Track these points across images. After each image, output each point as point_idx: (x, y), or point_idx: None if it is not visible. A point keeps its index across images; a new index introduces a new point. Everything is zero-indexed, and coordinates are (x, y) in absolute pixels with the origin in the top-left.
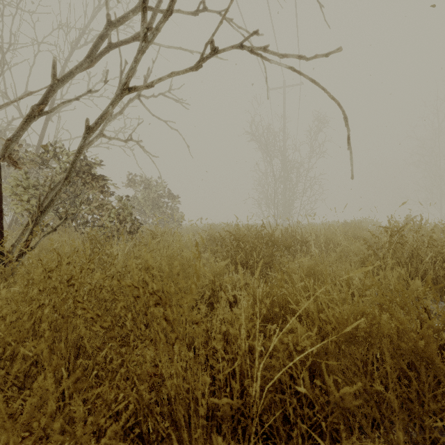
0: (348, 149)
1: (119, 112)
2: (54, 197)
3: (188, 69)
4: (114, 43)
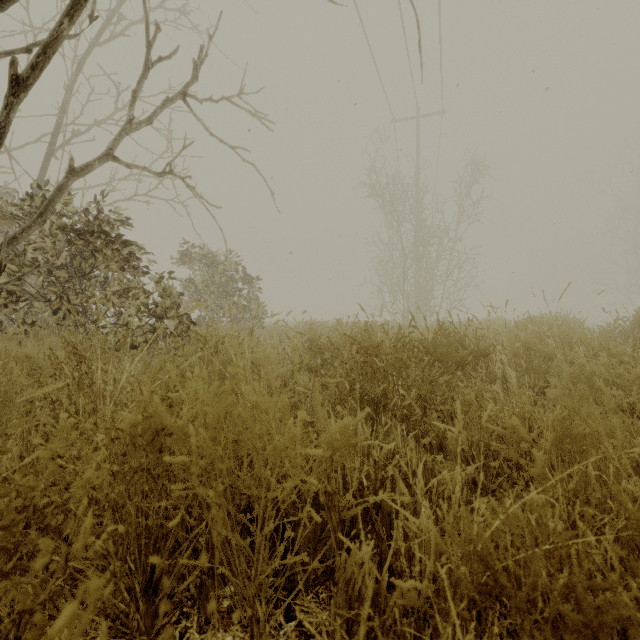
0: None
1: (147, 119)
2: None
3: None
4: None
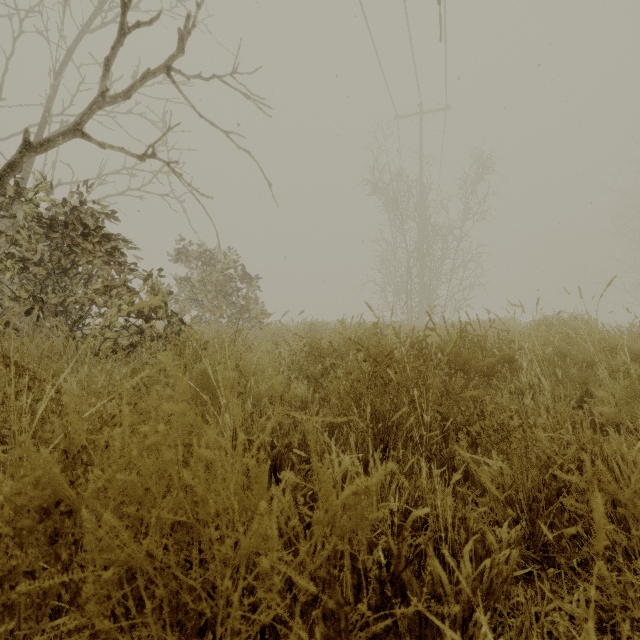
0: None
1: (124, 93)
2: None
3: None
4: None
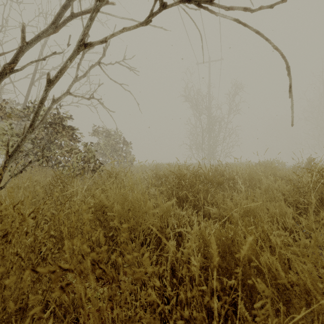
0: (289, 97)
1: (83, 75)
2: (20, 143)
3: (138, 24)
4: (76, 13)
